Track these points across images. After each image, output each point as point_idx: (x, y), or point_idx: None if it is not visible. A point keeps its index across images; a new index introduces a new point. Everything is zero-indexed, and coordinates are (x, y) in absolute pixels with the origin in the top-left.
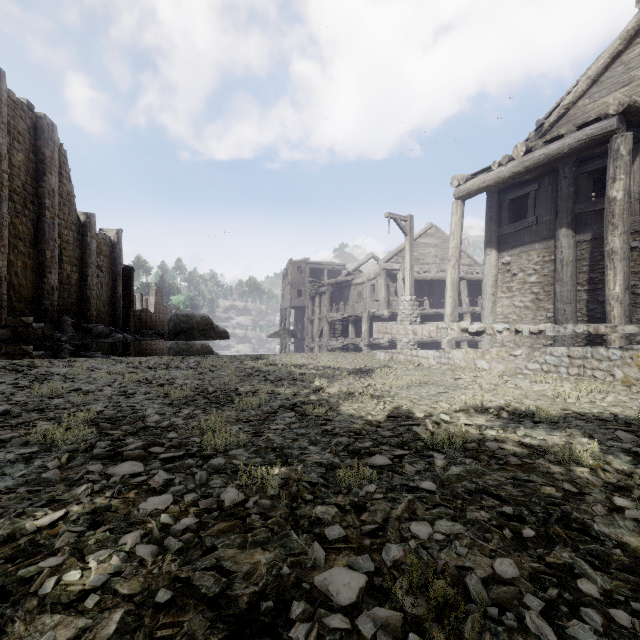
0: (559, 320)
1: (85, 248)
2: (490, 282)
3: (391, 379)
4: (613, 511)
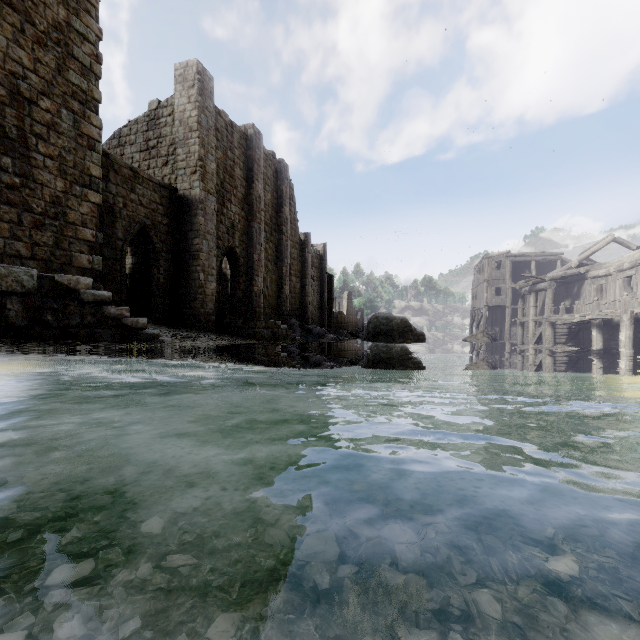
0: None
1: (304, 262)
2: None
3: None
4: None
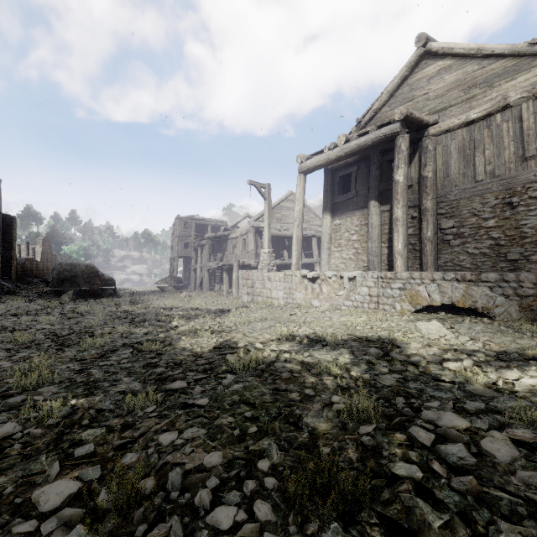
0: (370, 268)
1: None
2: (326, 239)
3: (237, 317)
4: (327, 406)
